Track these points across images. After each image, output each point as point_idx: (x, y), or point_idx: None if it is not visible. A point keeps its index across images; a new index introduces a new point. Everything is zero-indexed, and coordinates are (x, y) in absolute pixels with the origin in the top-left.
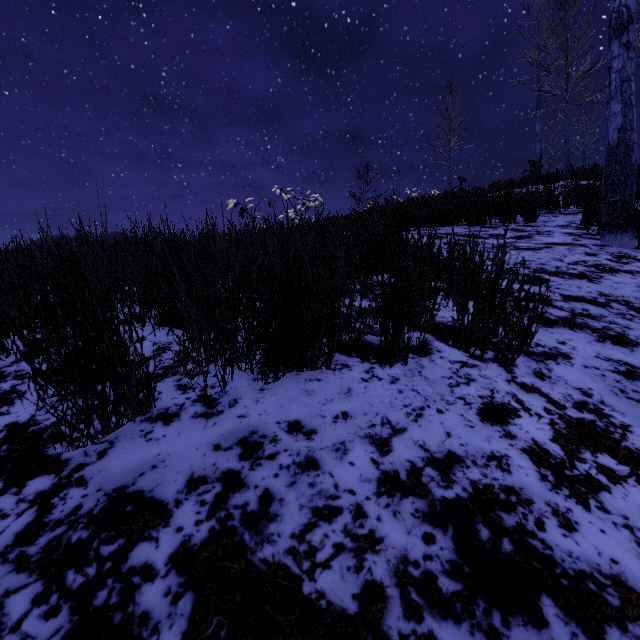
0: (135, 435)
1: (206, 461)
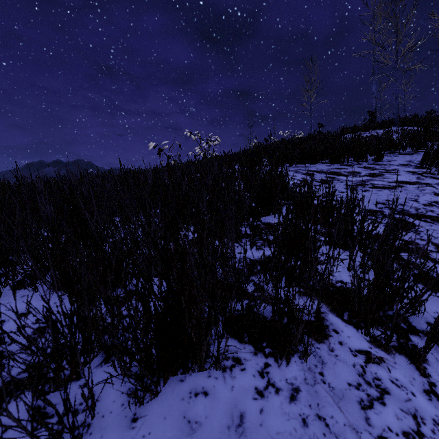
0: None
1: None
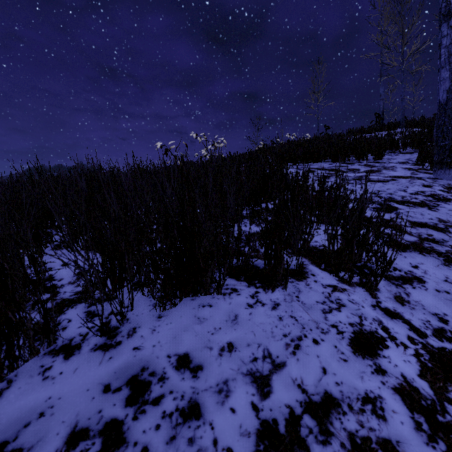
0: (34, 372)
1: (93, 407)
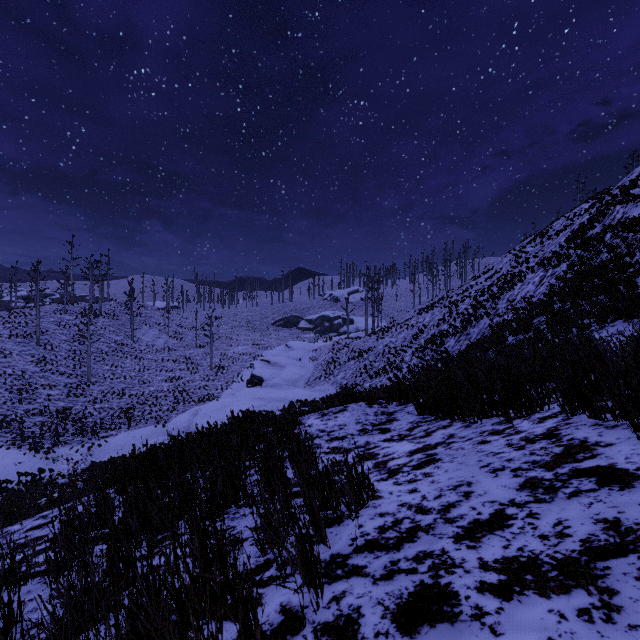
0: None
1: None
